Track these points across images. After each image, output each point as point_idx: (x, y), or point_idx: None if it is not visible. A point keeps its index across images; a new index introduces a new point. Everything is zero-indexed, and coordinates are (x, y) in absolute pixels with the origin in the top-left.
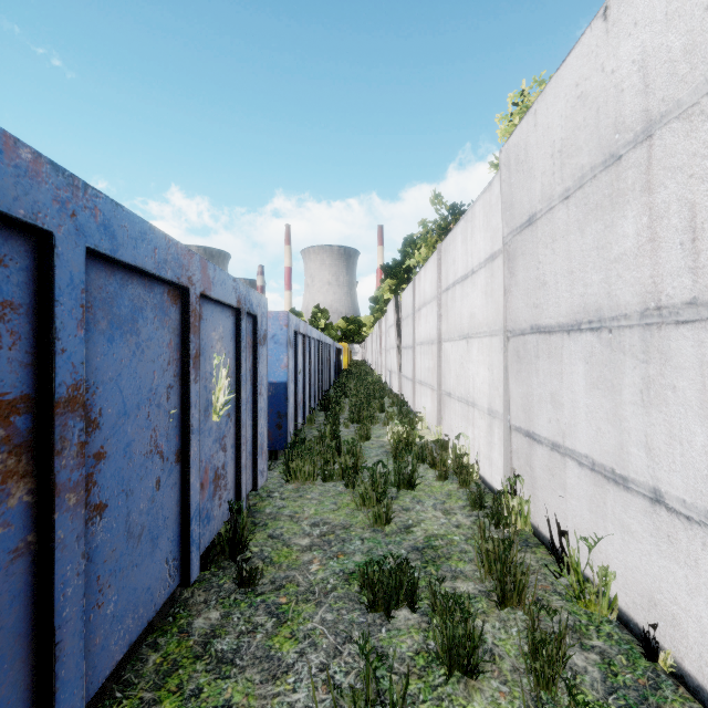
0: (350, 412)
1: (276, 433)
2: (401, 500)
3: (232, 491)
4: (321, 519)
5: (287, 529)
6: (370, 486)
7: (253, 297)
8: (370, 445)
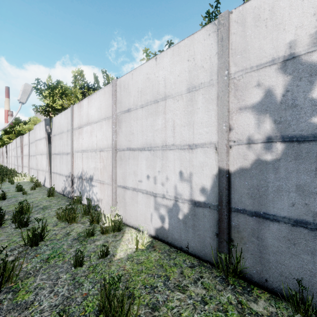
0: None
1: None
2: None
3: None
4: None
5: None
6: None
7: None
8: None
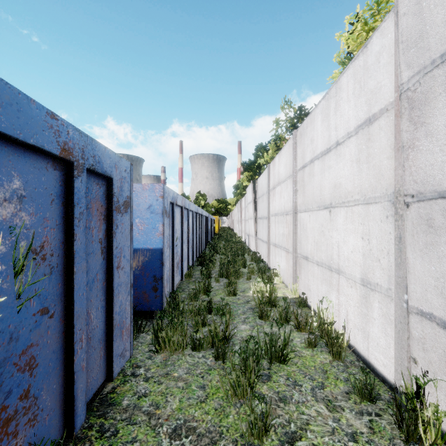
0: (220, 268)
1: (152, 295)
2: (274, 381)
3: (56, 413)
4: (184, 420)
5: (139, 445)
6: (242, 376)
7: (104, 154)
8: (236, 300)
